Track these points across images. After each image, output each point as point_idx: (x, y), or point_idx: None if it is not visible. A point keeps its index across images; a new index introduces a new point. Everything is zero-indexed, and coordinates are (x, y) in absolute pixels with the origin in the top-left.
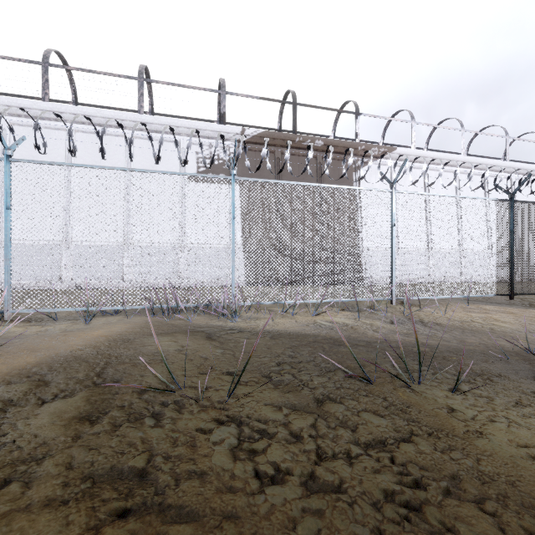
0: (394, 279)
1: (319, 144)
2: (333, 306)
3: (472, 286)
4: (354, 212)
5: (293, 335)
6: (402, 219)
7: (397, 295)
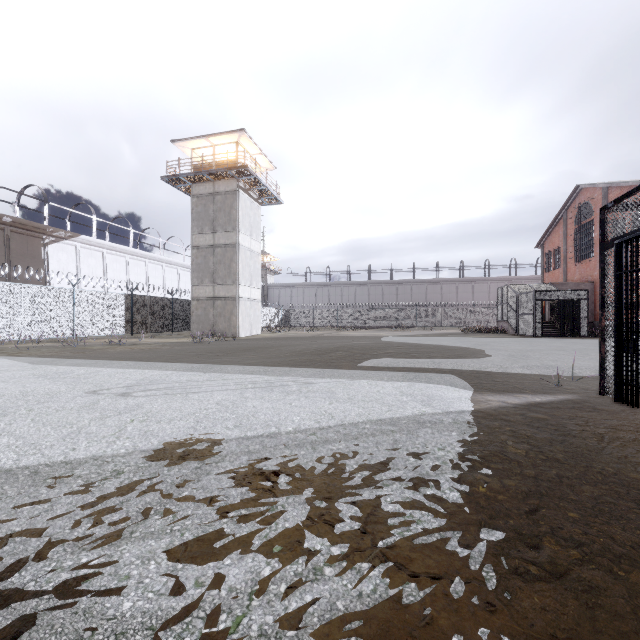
0: (75, 328)
1: (8, 220)
2: (41, 342)
3: (114, 330)
4: (44, 279)
5: (35, 346)
6: (79, 301)
7: (77, 335)
